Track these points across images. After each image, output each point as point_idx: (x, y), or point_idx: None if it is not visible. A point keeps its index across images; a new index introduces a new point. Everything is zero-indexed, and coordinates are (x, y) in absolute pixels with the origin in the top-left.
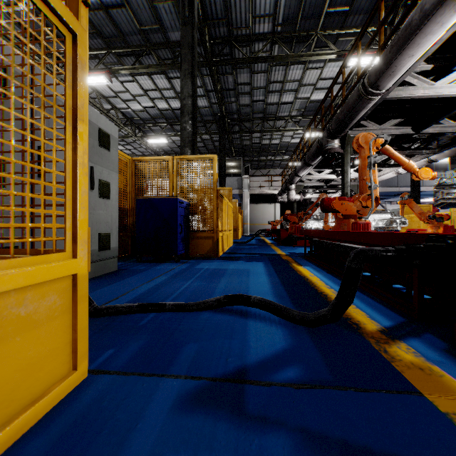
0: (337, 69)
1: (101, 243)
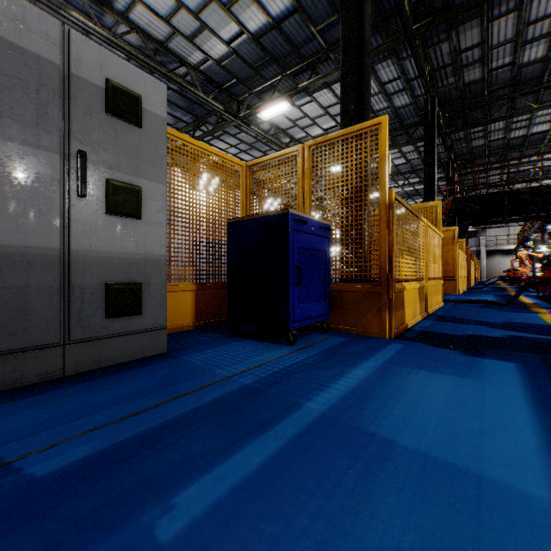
0: None
1: None
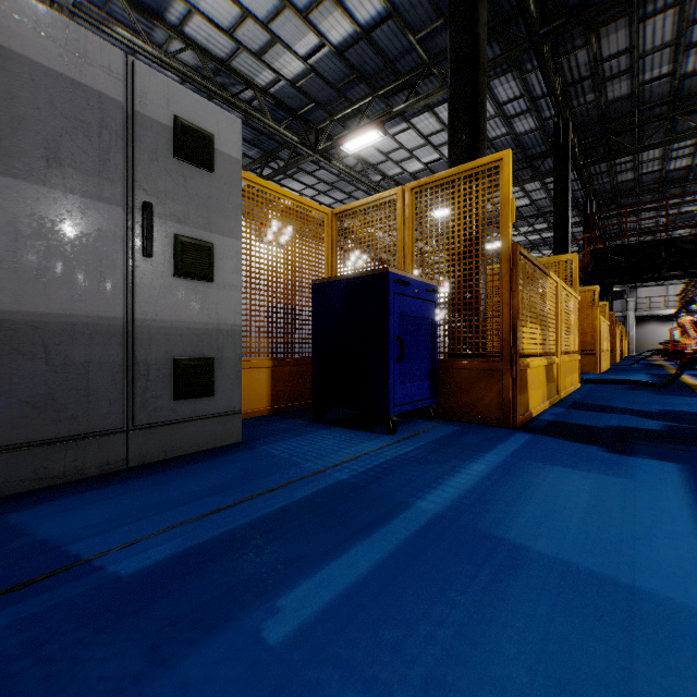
0: None
1: None
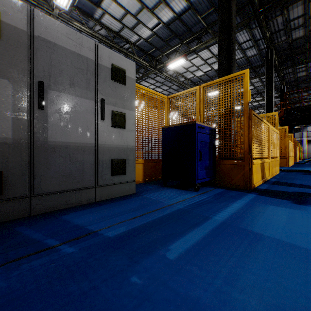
0: None
1: None
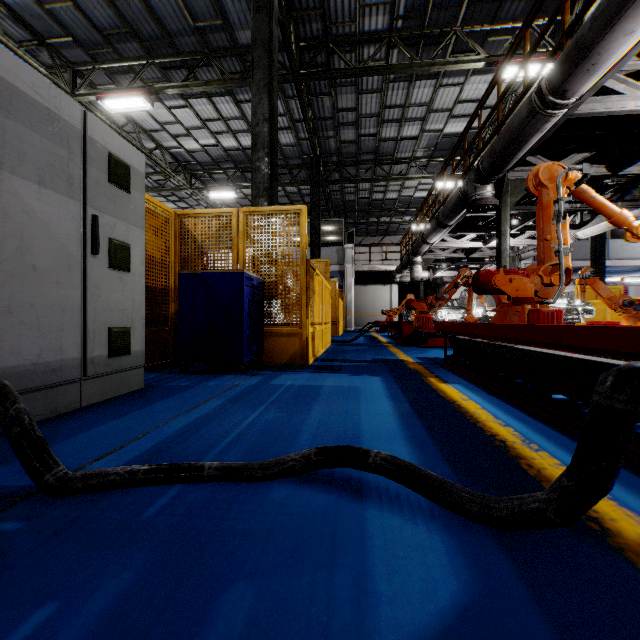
0: (484, 86)
1: (112, 344)
